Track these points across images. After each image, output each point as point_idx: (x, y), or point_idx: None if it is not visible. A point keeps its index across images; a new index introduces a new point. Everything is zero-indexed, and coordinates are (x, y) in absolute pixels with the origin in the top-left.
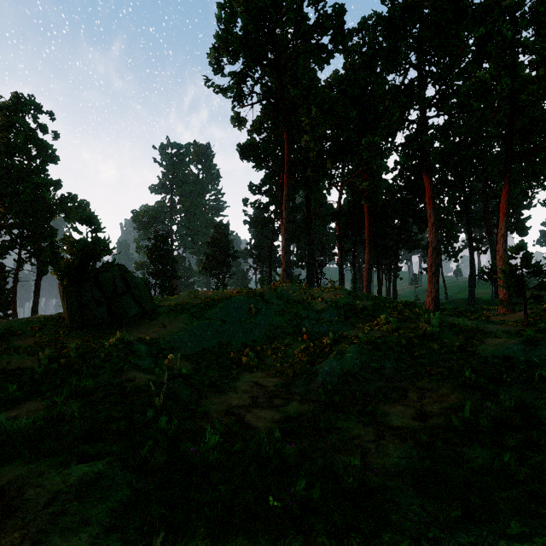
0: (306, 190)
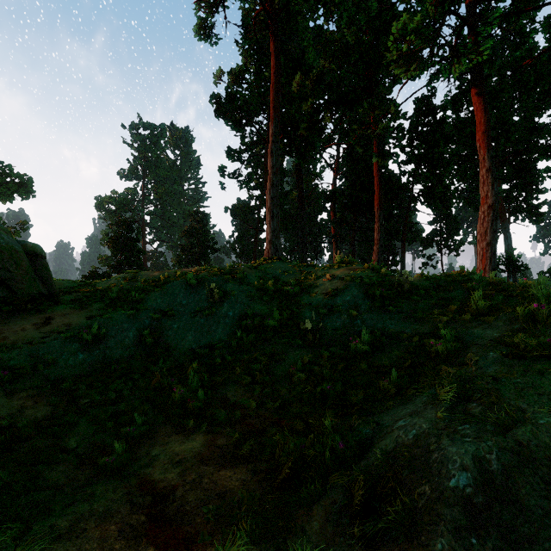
0: (298, 159)
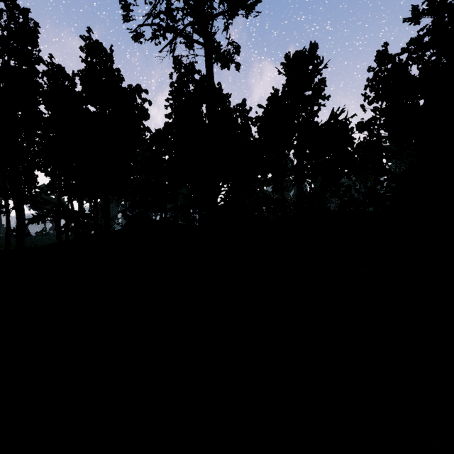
0: None
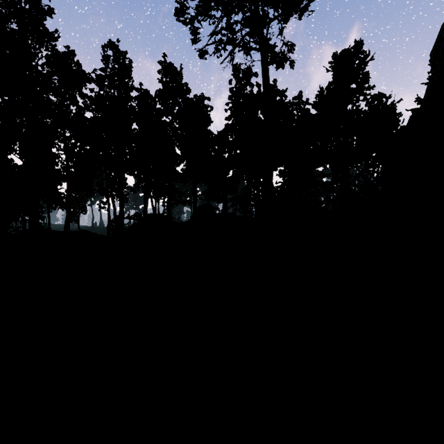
0: None
